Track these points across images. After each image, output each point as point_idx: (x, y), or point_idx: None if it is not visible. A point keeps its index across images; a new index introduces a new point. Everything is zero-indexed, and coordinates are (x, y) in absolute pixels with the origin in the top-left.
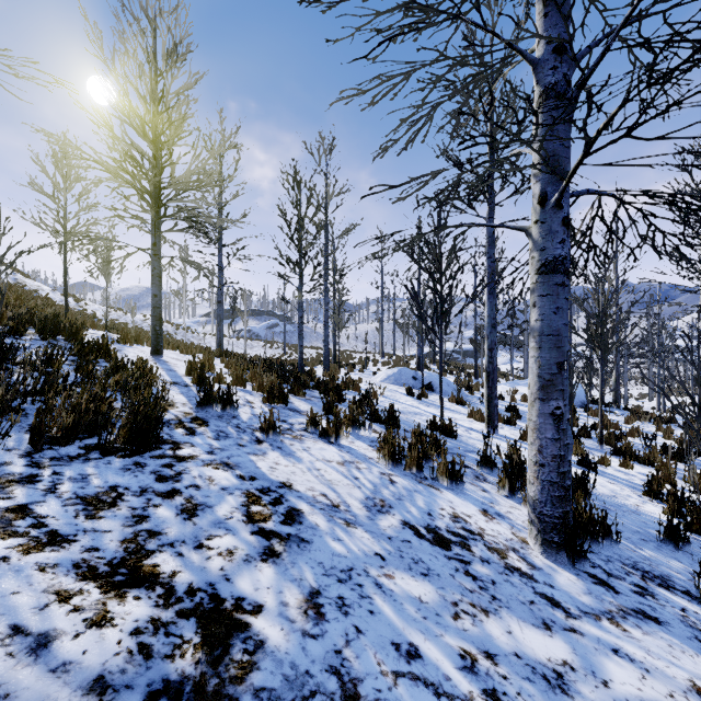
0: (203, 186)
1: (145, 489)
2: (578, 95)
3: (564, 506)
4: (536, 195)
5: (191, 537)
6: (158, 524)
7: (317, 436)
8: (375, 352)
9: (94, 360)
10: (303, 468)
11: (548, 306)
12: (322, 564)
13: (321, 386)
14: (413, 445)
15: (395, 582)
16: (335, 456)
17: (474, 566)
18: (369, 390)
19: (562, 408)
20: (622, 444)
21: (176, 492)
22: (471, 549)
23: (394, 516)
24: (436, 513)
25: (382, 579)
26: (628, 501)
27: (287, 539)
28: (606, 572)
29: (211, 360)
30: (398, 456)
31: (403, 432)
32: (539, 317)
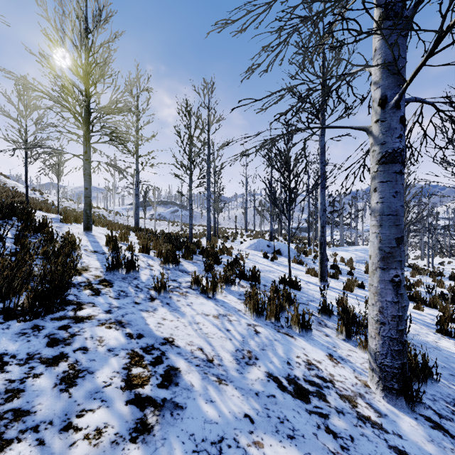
0: (121, 112)
1: (32, 355)
2: (415, 13)
3: (402, 358)
4: (376, 99)
5: (60, 414)
6: (30, 399)
7: (198, 292)
8: (241, 228)
9: (35, 235)
10: (185, 322)
11: (388, 190)
12: (193, 436)
13: (204, 252)
14: (271, 299)
15: (264, 451)
16: (212, 310)
17: (332, 420)
18: (238, 254)
19: (400, 275)
20: (414, 292)
21: (63, 357)
22: (326, 399)
23: (260, 368)
24: (293, 361)
25: (252, 450)
26: (428, 338)
27: (161, 406)
28: (436, 413)
29: (128, 234)
30: (260, 309)
31: (262, 286)
32: (380, 199)
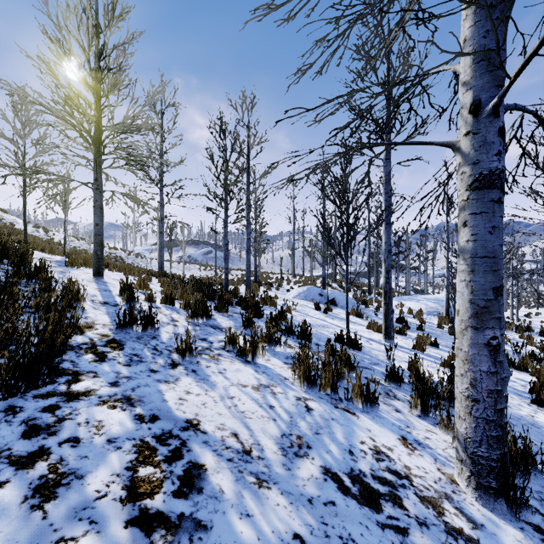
0: (140, 130)
1: None
2: None
3: (502, 447)
4: (466, 105)
5: None
6: None
7: (234, 355)
8: (288, 273)
9: (30, 282)
10: (216, 396)
11: (482, 224)
12: None
13: (242, 303)
14: (326, 363)
15: None
16: (251, 378)
17: (413, 537)
18: (284, 305)
19: (499, 337)
20: None
21: (42, 453)
22: (403, 504)
23: (314, 461)
24: (357, 449)
25: None
26: (521, 411)
27: (177, 527)
28: None
29: (150, 281)
30: (313, 377)
31: (314, 345)
32: (471, 237)
